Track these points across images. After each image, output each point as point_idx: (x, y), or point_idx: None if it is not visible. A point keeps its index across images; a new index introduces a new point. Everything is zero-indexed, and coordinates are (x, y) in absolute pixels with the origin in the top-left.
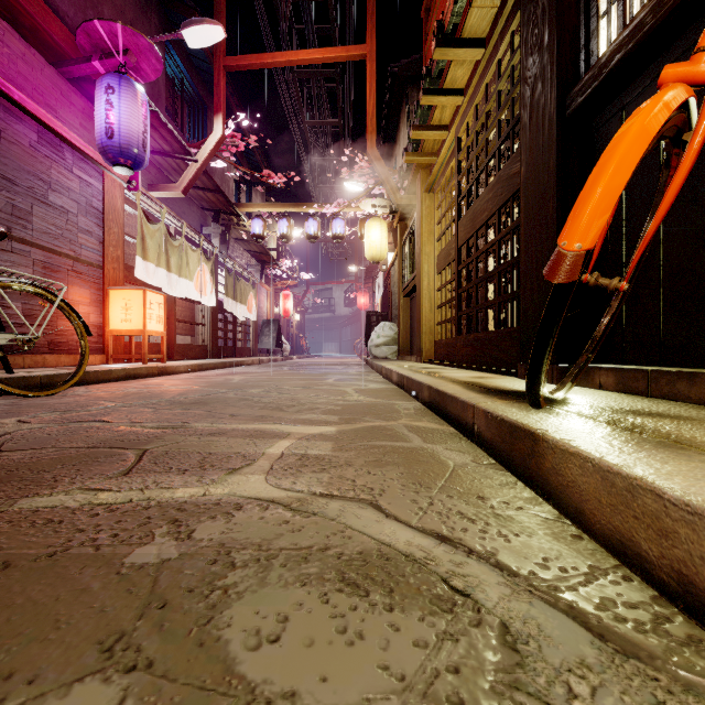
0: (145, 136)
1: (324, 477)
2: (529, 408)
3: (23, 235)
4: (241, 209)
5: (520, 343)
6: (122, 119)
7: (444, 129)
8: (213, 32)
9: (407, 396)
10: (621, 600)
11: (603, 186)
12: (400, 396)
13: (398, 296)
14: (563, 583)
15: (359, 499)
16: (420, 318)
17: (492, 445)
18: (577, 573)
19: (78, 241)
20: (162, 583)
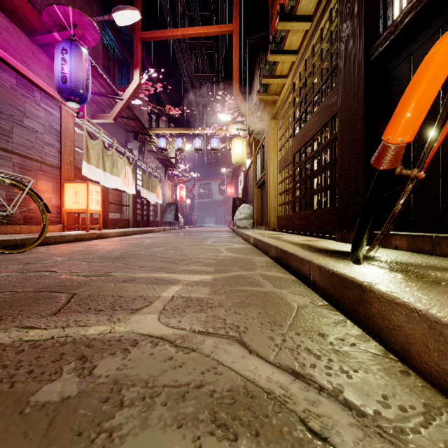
0: (88, 81)
1: (202, 316)
2: (351, 263)
3: (6, 146)
4: (152, 132)
5: (337, 217)
6: (72, 70)
7: (284, 77)
8: (132, 15)
9: (260, 253)
10: None
11: (420, 92)
12: (255, 253)
13: (253, 187)
14: (406, 424)
15: (228, 336)
16: (267, 202)
17: (325, 291)
18: (416, 412)
19: (44, 151)
20: (56, 424)
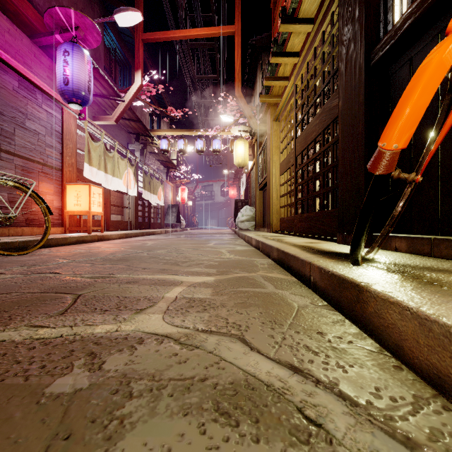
0: (90, 83)
1: (205, 316)
2: (350, 265)
3: (8, 148)
4: (154, 133)
5: (338, 219)
6: (74, 72)
7: (286, 79)
8: (134, 16)
9: (262, 255)
10: (447, 431)
11: (414, 101)
12: (257, 255)
13: (255, 189)
14: (396, 412)
15: (230, 334)
16: (270, 204)
17: (325, 292)
18: (405, 402)
19: (46, 153)
20: (71, 412)
